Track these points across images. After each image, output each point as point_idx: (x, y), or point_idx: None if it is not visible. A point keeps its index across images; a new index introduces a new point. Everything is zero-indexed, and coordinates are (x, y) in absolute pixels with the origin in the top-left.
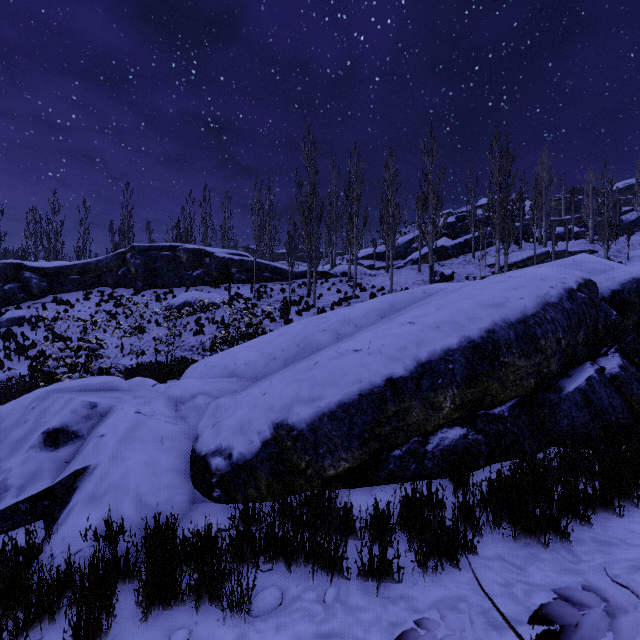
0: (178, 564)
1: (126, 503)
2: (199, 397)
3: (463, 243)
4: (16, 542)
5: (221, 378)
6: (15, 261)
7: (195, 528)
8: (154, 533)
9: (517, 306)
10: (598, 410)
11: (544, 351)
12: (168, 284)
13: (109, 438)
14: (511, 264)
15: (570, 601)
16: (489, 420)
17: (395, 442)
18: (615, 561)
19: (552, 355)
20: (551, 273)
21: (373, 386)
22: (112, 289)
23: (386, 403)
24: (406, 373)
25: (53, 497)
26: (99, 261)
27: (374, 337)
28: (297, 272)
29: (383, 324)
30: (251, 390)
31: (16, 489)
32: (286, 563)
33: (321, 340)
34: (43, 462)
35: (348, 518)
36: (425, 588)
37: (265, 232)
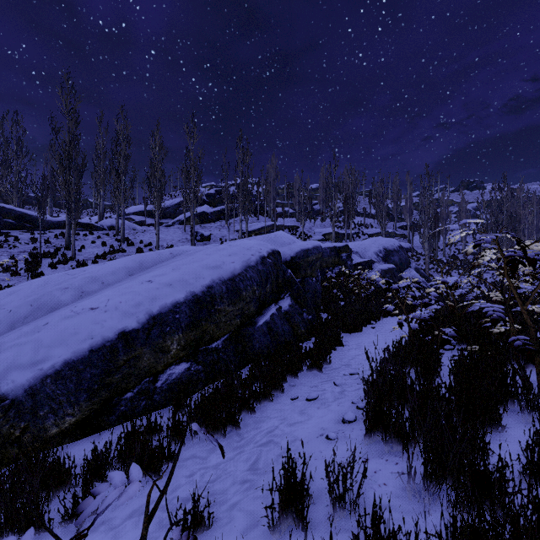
0: None
1: None
2: None
3: (220, 211)
4: None
5: None
6: None
7: None
8: None
9: (230, 268)
10: (276, 335)
11: (245, 299)
12: None
13: None
14: (251, 231)
15: (94, 494)
16: (208, 353)
17: (127, 386)
18: (260, 432)
19: (251, 301)
20: (254, 245)
21: (105, 341)
22: None
23: (118, 354)
24: (139, 325)
25: None
26: None
27: (114, 295)
28: (54, 221)
29: (127, 282)
30: None
31: None
32: None
33: (61, 298)
34: None
35: (62, 471)
36: (127, 505)
37: (11, 171)
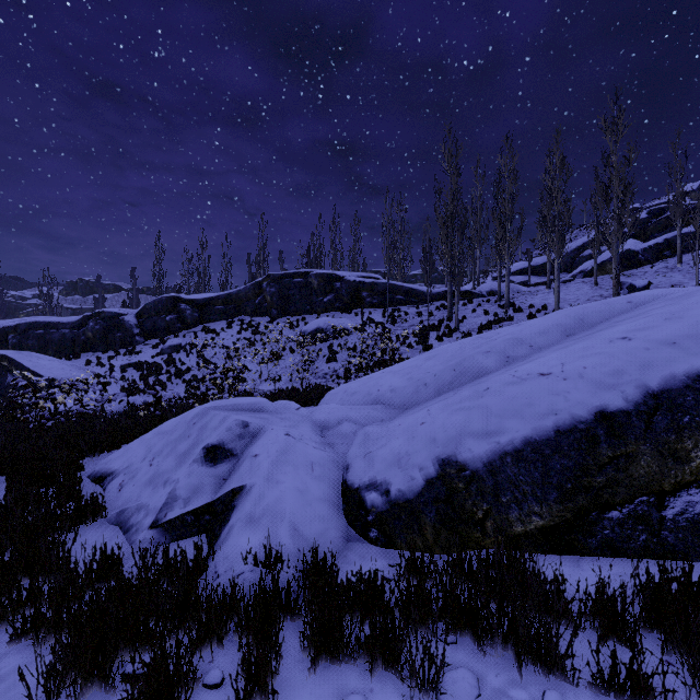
0: (346, 612)
1: (282, 530)
2: (345, 423)
3: (662, 244)
4: (186, 553)
5: (364, 405)
6: (174, 294)
7: (353, 570)
8: (314, 569)
9: None
10: None
11: None
12: (300, 311)
13: (262, 459)
14: None
15: None
16: None
17: (611, 500)
18: None
19: None
20: None
21: (576, 421)
22: (250, 318)
23: (598, 445)
24: (627, 405)
25: (213, 513)
26: (239, 291)
27: (567, 358)
28: (434, 293)
29: (575, 342)
30: (404, 419)
31: (183, 500)
32: (476, 639)
33: (484, 364)
34: (204, 477)
35: (559, 596)
36: None
37: (396, 252)
